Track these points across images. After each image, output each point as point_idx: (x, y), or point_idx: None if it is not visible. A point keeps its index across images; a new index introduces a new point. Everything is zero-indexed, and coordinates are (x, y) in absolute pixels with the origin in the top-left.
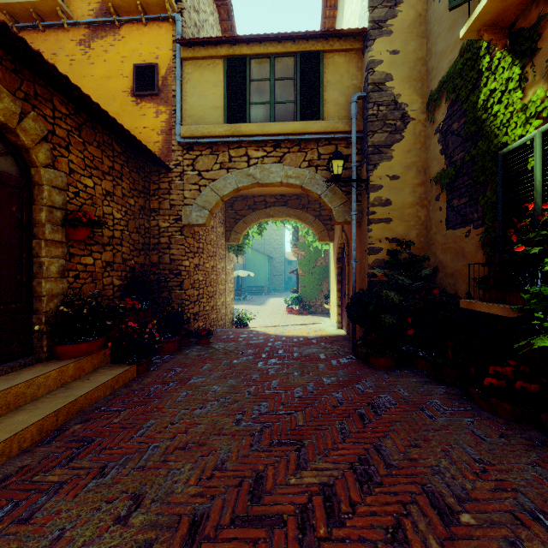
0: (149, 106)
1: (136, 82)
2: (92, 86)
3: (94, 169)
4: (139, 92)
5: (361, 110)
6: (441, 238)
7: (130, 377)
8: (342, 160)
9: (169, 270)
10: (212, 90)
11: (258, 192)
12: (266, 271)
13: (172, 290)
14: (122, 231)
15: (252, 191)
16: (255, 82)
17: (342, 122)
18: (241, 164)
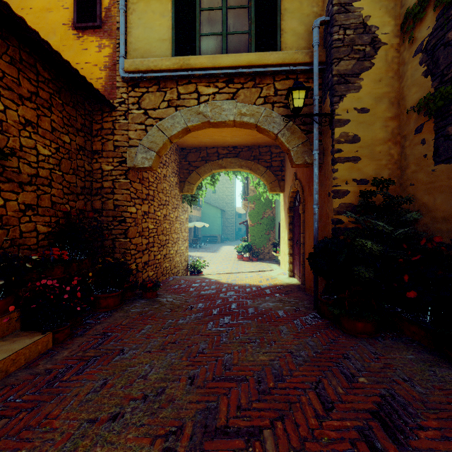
0: (91, 40)
1: (77, 13)
2: (30, 19)
3: (5, 88)
4: (80, 23)
5: (322, 40)
6: (425, 176)
7: (41, 350)
8: (304, 91)
9: (113, 216)
10: (159, 21)
11: (210, 143)
12: (219, 222)
13: (116, 239)
14: (52, 170)
15: (204, 142)
16: (206, 11)
17: (302, 53)
18: (190, 102)
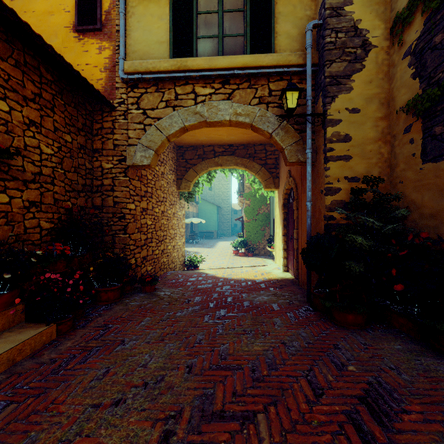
0: (92, 42)
1: (78, 17)
2: (33, 22)
3: (10, 90)
4: (81, 26)
5: (315, 43)
6: (413, 174)
7: (45, 340)
8: (297, 92)
9: (113, 213)
10: (157, 24)
11: (207, 141)
12: (216, 218)
13: (116, 234)
14: (54, 169)
15: (201, 140)
16: (202, 15)
17: (296, 55)
18: (187, 102)
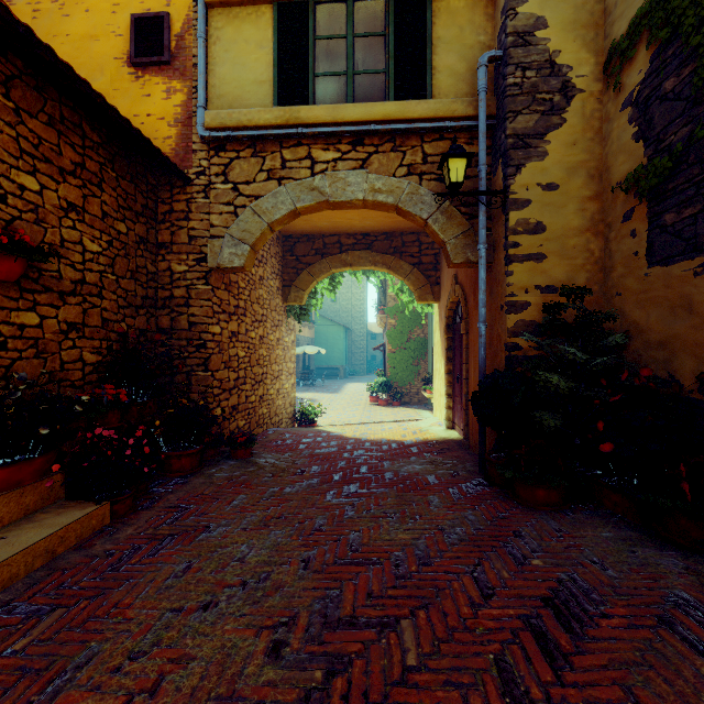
0: (156, 81)
1: (135, 43)
2: (66, 52)
3: (41, 160)
4: (140, 58)
5: (493, 84)
6: (636, 283)
7: (95, 526)
8: (465, 158)
9: (188, 339)
10: (255, 54)
11: (329, 229)
12: (342, 347)
13: (192, 372)
14: (103, 274)
15: (320, 227)
16: (323, 41)
17: (463, 102)
18: (300, 172)
